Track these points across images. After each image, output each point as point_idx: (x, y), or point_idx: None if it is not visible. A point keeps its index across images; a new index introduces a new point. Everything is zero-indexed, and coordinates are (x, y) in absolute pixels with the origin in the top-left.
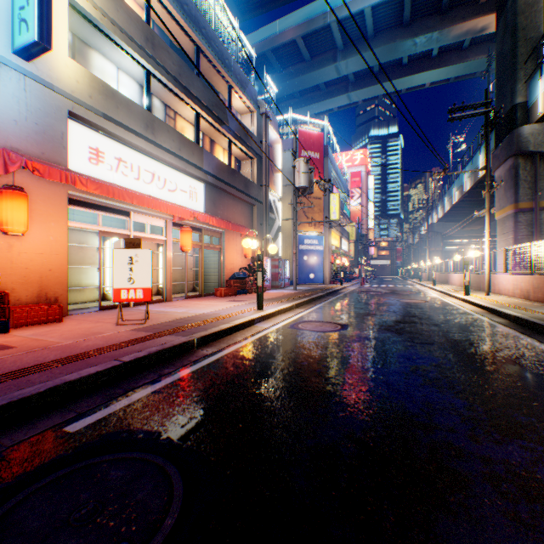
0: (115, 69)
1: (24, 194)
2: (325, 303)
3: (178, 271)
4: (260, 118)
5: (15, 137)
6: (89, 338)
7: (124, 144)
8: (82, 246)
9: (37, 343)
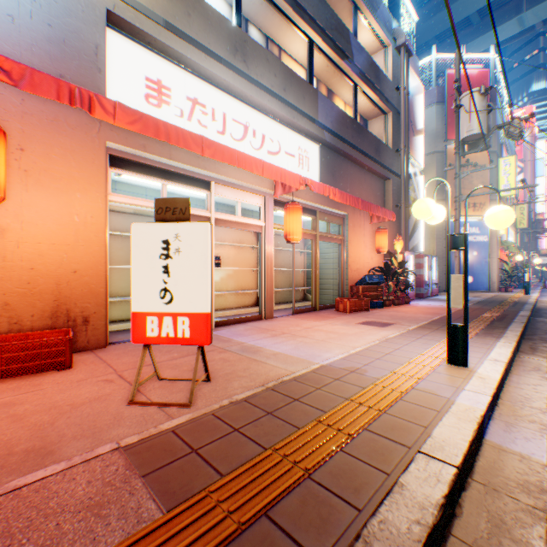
0: None
1: None
2: None
3: (283, 273)
4: (395, 55)
5: (10, 44)
6: None
7: (201, 77)
8: None
9: None
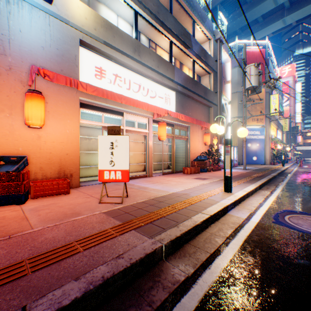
0: (115, 16)
1: (40, 96)
2: (283, 184)
3: (157, 155)
4: (215, 43)
5: (42, 59)
6: (59, 223)
7: (119, 64)
8: (97, 139)
9: (14, 226)
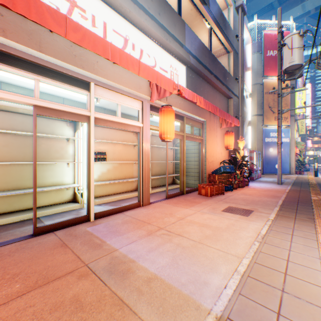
0: None
1: None
2: None
3: (158, 164)
4: (235, 13)
5: None
6: None
7: None
8: (46, 137)
9: None
